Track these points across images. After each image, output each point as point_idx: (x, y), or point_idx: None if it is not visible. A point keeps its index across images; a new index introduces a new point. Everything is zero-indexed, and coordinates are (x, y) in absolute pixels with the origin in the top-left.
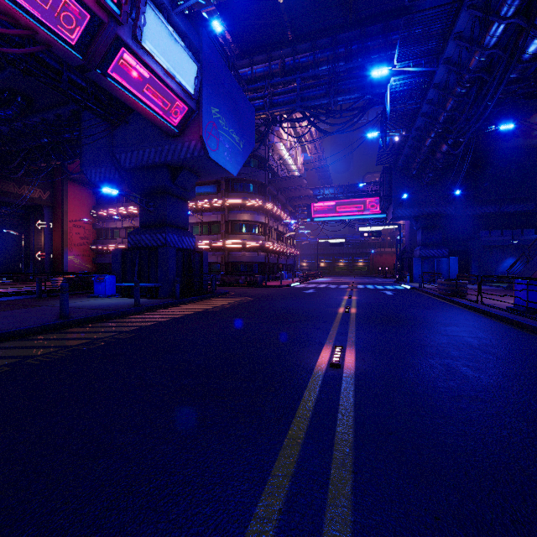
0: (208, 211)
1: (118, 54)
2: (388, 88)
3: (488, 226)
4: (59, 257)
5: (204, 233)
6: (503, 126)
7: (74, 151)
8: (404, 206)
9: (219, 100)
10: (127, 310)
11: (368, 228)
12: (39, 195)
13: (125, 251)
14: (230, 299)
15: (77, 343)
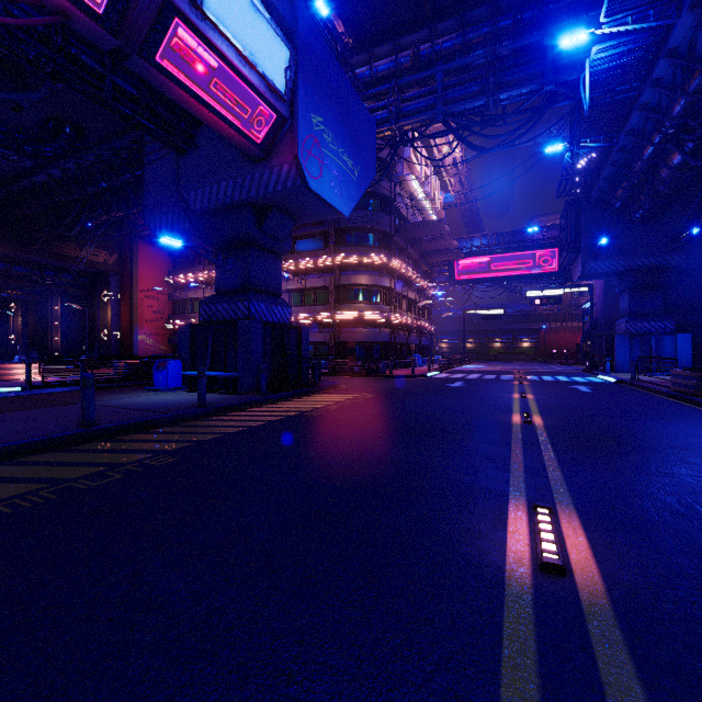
0: (312, 272)
1: (170, 30)
2: (587, 65)
3: None
4: (128, 336)
5: (307, 303)
6: None
7: (138, 197)
8: (601, 257)
9: (323, 105)
10: (184, 412)
11: (542, 292)
12: (104, 258)
13: (195, 326)
14: (339, 395)
15: (80, 474)
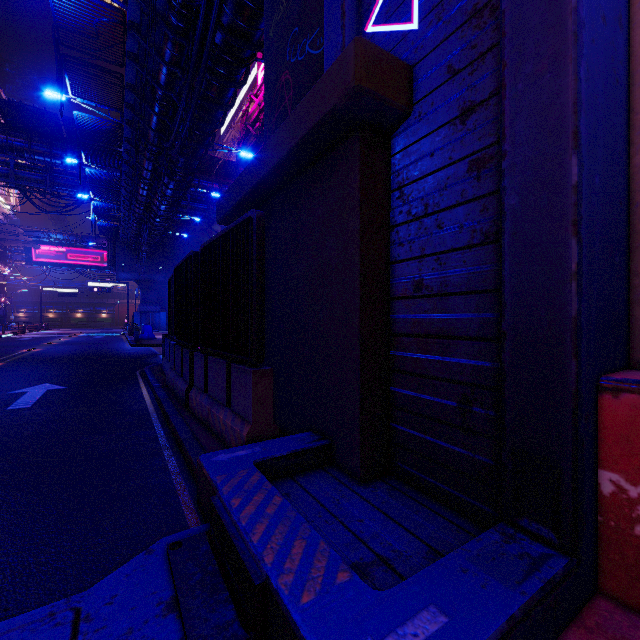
0: None
1: None
2: (92, 205)
3: None
4: None
5: None
6: (182, 234)
7: None
8: (127, 271)
9: None
10: None
11: (99, 284)
12: None
13: None
14: None
15: None
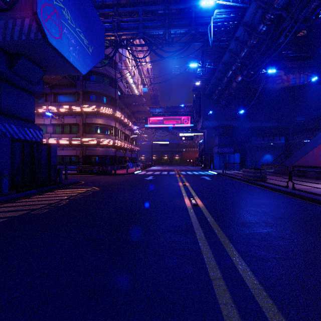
0: (68, 115)
1: None
2: (212, 20)
3: (256, 135)
4: None
5: (65, 132)
6: (270, 70)
7: None
8: (209, 120)
9: None
10: None
11: (185, 134)
12: None
13: None
14: (75, 190)
15: None
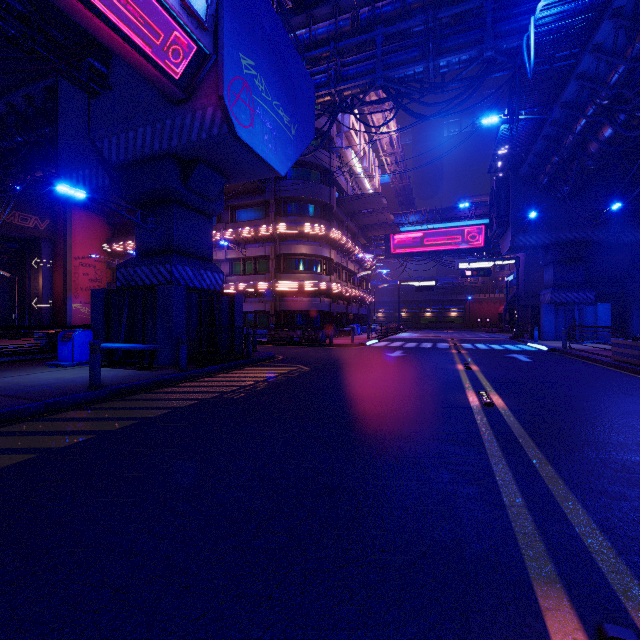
0: (253, 242)
1: None
2: (532, 23)
3: None
4: (62, 305)
5: (248, 272)
6: None
7: None
8: (529, 231)
9: (254, 47)
10: (62, 398)
11: (472, 264)
12: (34, 224)
13: (110, 292)
14: (272, 368)
15: None
